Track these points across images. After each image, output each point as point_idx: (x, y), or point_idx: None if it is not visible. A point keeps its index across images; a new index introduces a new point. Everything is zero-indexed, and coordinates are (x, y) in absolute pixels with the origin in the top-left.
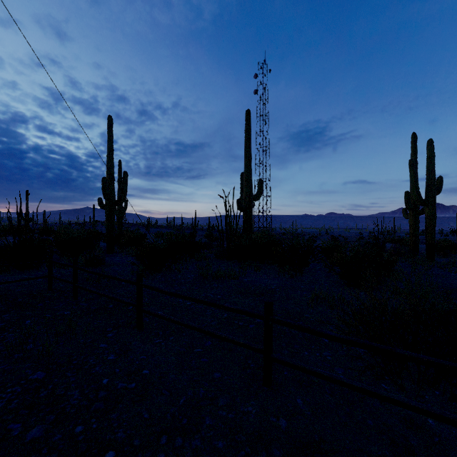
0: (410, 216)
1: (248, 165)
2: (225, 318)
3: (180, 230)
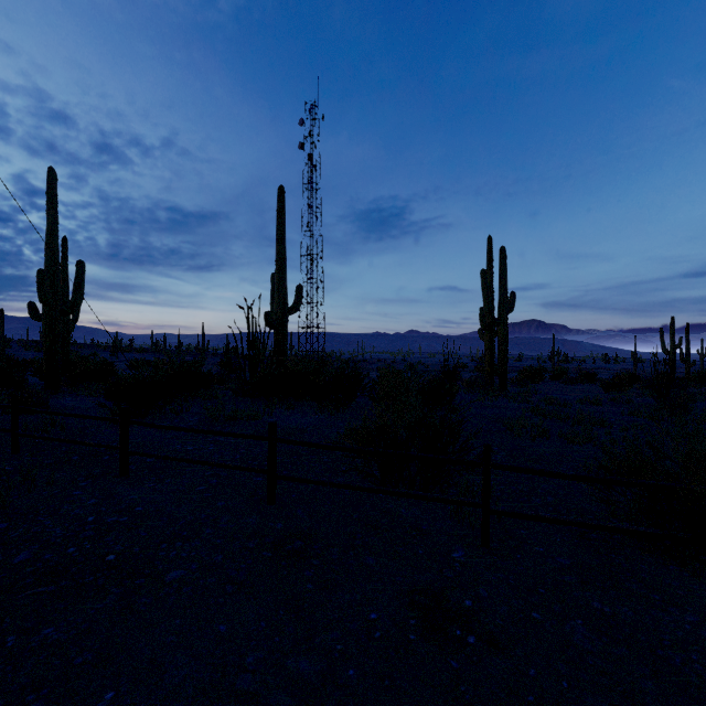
0: (486, 338)
1: (281, 264)
2: (237, 460)
3: (177, 356)
